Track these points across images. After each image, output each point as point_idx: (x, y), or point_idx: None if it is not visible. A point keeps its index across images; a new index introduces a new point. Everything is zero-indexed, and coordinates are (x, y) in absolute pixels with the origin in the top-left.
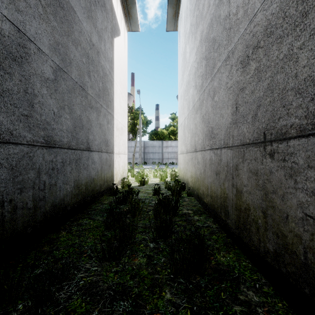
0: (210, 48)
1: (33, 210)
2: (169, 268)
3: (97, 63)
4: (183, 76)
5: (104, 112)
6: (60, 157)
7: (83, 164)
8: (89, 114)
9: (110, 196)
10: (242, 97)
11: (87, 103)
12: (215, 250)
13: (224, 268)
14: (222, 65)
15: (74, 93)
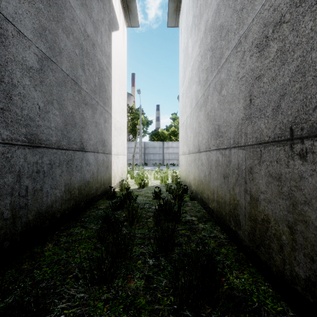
0: (216, 37)
1: (11, 221)
2: (172, 295)
3: (93, 56)
4: (185, 73)
5: (100, 110)
6: (47, 158)
7: (76, 165)
8: (83, 111)
9: (107, 200)
10: (259, 87)
11: (80, 99)
12: (226, 268)
13: (240, 295)
14: (232, 53)
15: (65, 86)
